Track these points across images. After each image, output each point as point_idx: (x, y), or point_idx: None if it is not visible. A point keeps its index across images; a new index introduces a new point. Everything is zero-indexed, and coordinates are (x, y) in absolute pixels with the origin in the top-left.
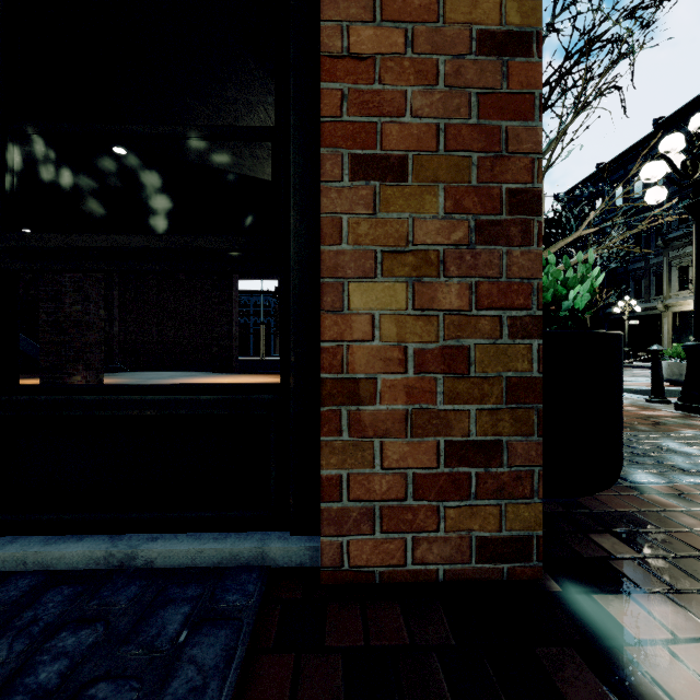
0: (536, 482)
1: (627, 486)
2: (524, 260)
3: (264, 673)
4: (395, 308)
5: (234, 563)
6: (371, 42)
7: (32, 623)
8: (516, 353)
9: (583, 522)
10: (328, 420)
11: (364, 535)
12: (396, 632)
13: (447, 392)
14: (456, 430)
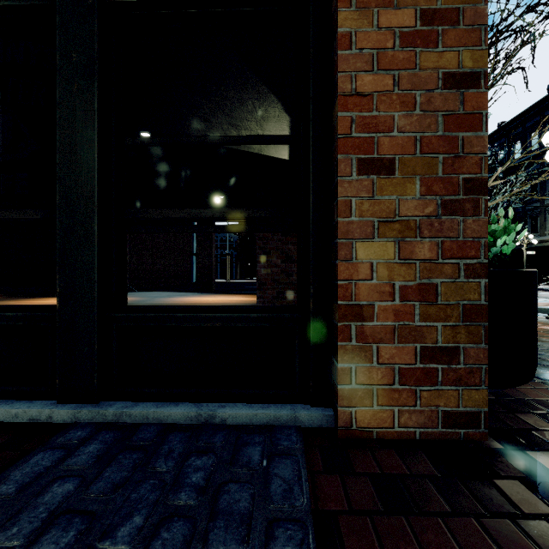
0: (483, 375)
1: (539, 382)
2: (475, 226)
3: (321, 485)
4: (386, 259)
5: (277, 423)
6: (370, 84)
7: (170, 452)
8: (469, 288)
9: (509, 406)
10: (342, 331)
11: (366, 407)
12: (396, 467)
13: (422, 314)
14: (428, 339)
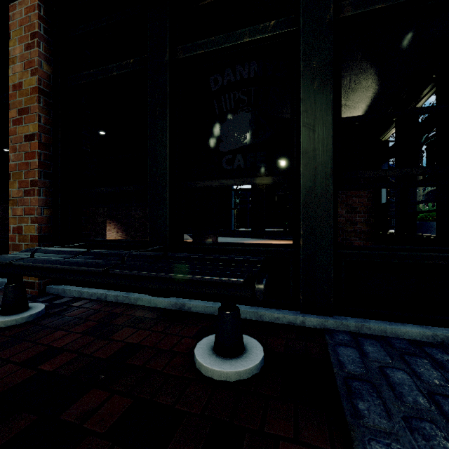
0: None
1: None
2: None
3: None
4: None
5: None
6: None
7: (447, 361)
8: None
9: None
10: None
11: None
12: None
13: None
14: None
